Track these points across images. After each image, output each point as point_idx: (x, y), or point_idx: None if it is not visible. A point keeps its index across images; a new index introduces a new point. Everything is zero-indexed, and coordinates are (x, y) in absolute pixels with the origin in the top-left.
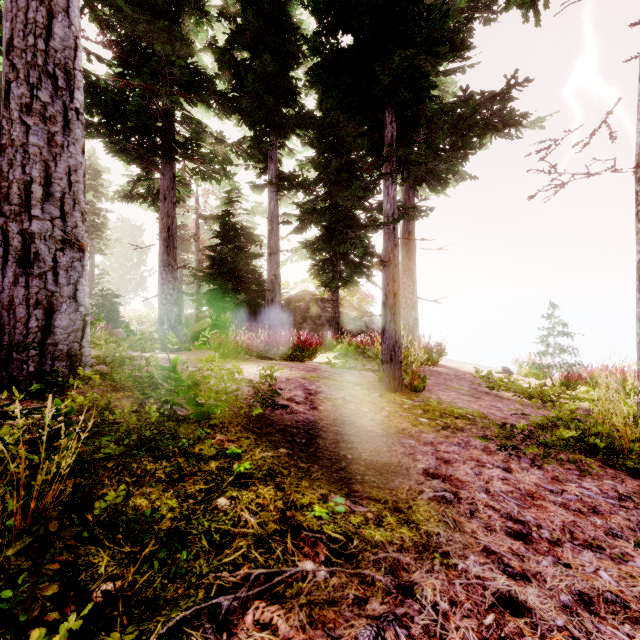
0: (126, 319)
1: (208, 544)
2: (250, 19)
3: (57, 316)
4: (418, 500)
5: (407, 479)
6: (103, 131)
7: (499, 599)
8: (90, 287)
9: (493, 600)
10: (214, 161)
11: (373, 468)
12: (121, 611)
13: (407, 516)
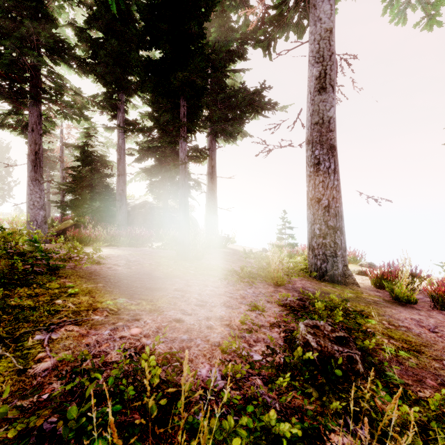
0: None
1: (48, 313)
2: (102, 12)
3: None
4: (163, 298)
5: (164, 292)
6: None
7: (174, 319)
8: None
9: (171, 320)
10: (74, 107)
11: (149, 289)
12: (3, 326)
13: (154, 303)
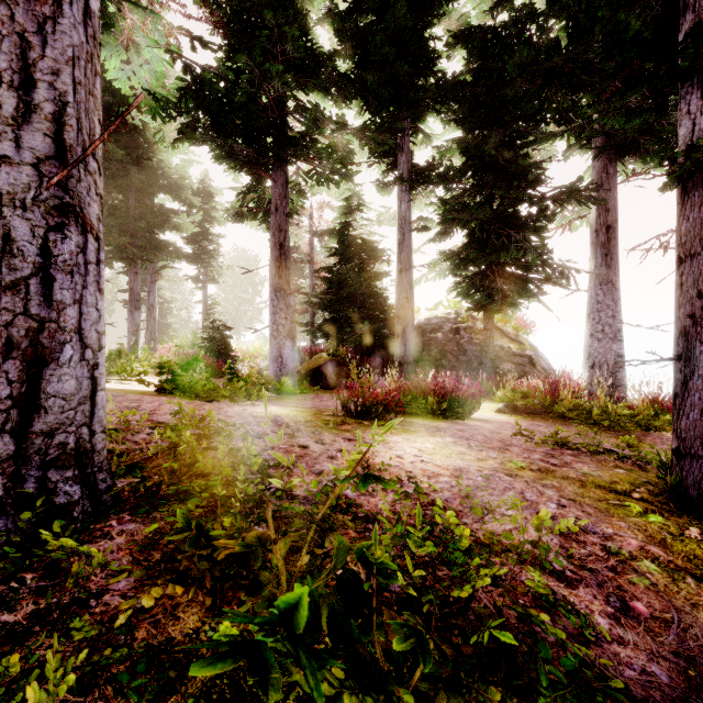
0: (239, 353)
1: None
2: None
3: (55, 373)
4: None
5: None
6: (209, 134)
7: None
8: (203, 319)
9: None
10: (333, 158)
11: None
12: None
13: None
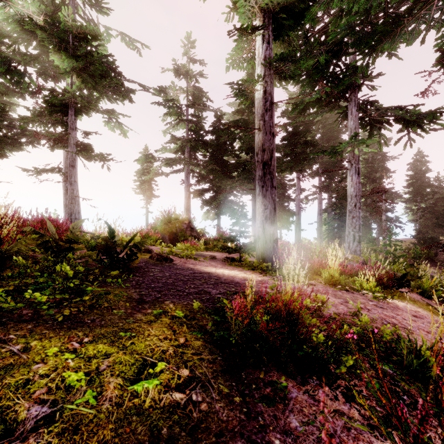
0: None
1: None
2: None
3: None
4: None
5: None
6: None
7: None
8: None
9: None
10: None
11: None
12: None
13: None
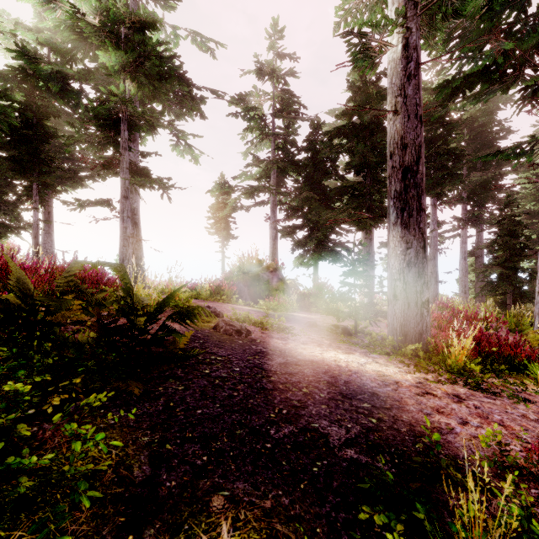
0: None
1: None
2: None
3: None
4: None
5: None
6: None
7: None
8: None
9: None
10: None
11: None
12: None
13: None
